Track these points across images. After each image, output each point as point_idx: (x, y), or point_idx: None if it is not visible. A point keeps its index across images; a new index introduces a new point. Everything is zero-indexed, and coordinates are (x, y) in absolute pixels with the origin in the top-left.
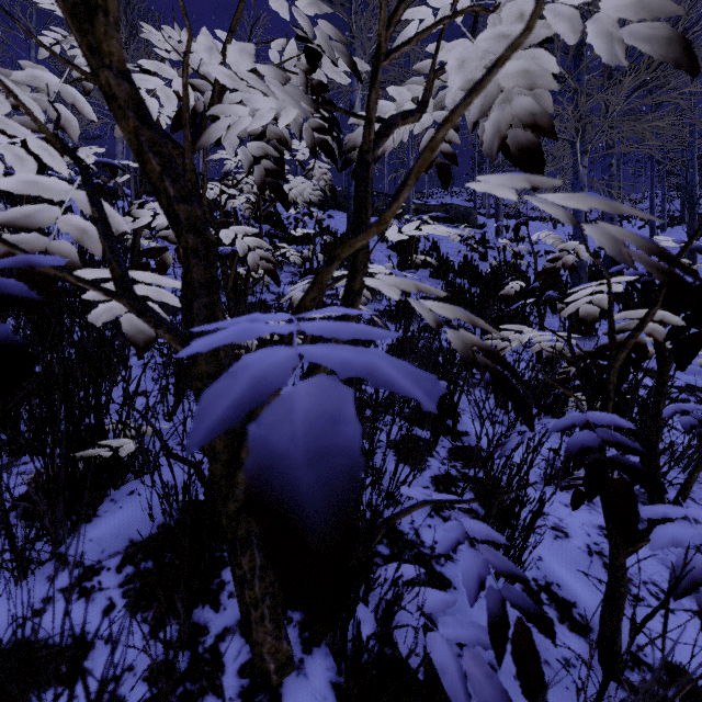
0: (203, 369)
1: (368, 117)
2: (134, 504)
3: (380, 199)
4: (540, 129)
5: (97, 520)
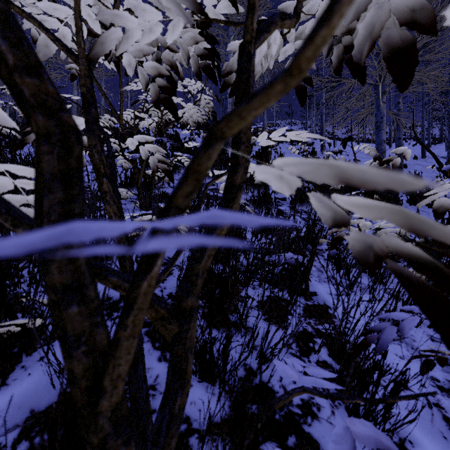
0: (55, 279)
1: (250, 2)
2: (42, 370)
3: None
4: (417, 26)
5: (4, 389)
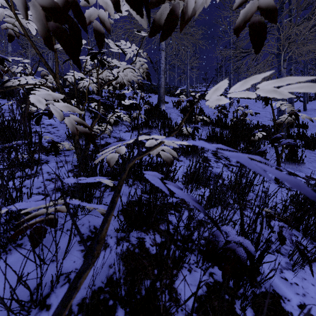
0: None
1: None
2: None
3: (173, 88)
4: None
5: None
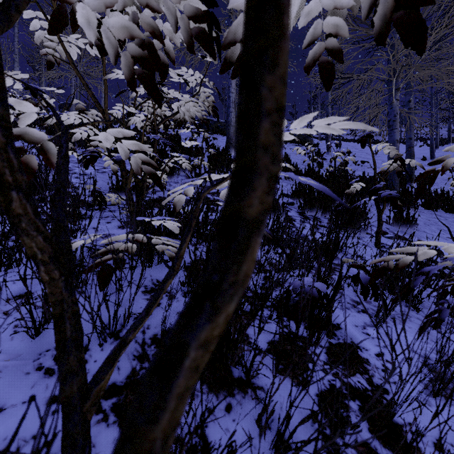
0: None
1: None
2: None
3: None
4: None
5: None
